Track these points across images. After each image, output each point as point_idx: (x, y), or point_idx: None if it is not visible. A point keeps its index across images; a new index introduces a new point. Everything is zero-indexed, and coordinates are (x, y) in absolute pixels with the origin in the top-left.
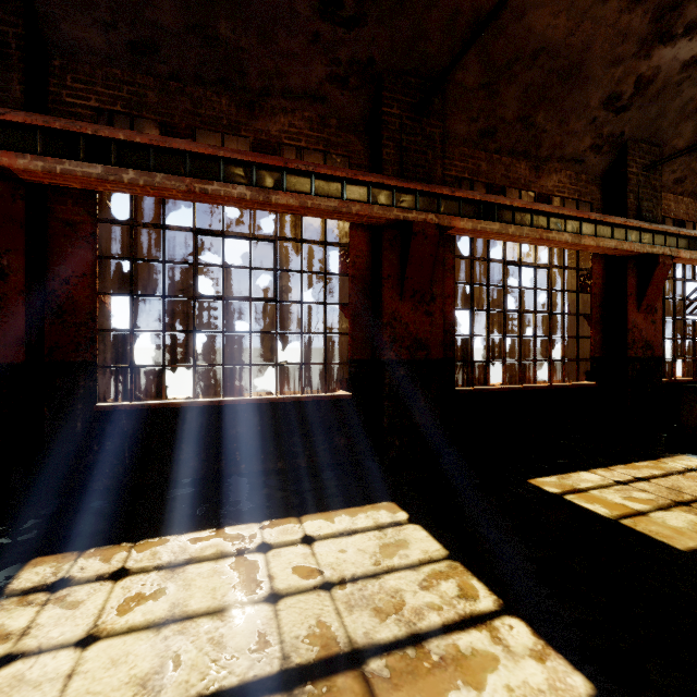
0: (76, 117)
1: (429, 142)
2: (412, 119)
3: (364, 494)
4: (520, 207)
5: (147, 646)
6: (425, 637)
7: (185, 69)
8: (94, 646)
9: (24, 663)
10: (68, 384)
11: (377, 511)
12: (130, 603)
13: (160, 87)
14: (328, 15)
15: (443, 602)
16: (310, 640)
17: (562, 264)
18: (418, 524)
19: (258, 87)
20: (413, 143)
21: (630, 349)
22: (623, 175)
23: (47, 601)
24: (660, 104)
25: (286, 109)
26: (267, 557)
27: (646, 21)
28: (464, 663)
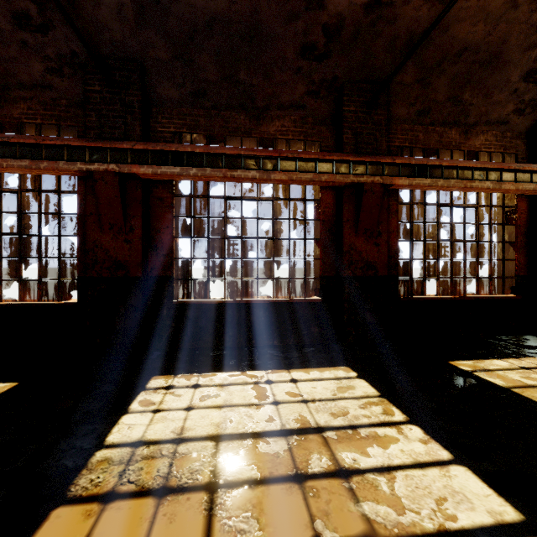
0: (164, 138)
1: (377, 126)
2: (364, 112)
3: (329, 362)
4: (447, 165)
5: (216, 413)
6: (358, 427)
7: (220, 102)
8: (192, 411)
9: (165, 413)
10: (159, 289)
11: (337, 370)
12: (204, 398)
13: (206, 114)
14: (306, 56)
15: (372, 415)
16: (296, 421)
17: (489, 203)
18: (363, 379)
19: (262, 106)
20: (365, 128)
21: None
22: None
23: (166, 393)
24: None
25: (280, 116)
26: (271, 386)
27: None
28: (379, 439)
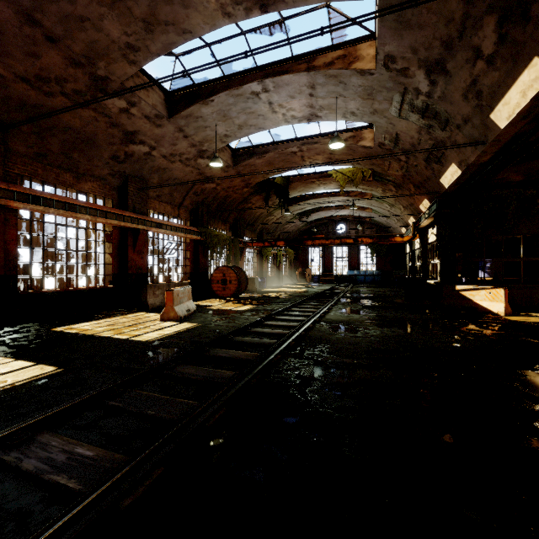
0: None
1: None
2: None
3: None
4: (58, 200)
5: None
6: None
7: None
8: None
9: None
10: None
11: None
12: None
13: None
14: None
15: None
16: None
17: (95, 227)
18: None
19: None
20: None
21: (129, 269)
22: (127, 190)
23: None
24: (140, 164)
25: None
26: None
27: (121, 134)
28: None
